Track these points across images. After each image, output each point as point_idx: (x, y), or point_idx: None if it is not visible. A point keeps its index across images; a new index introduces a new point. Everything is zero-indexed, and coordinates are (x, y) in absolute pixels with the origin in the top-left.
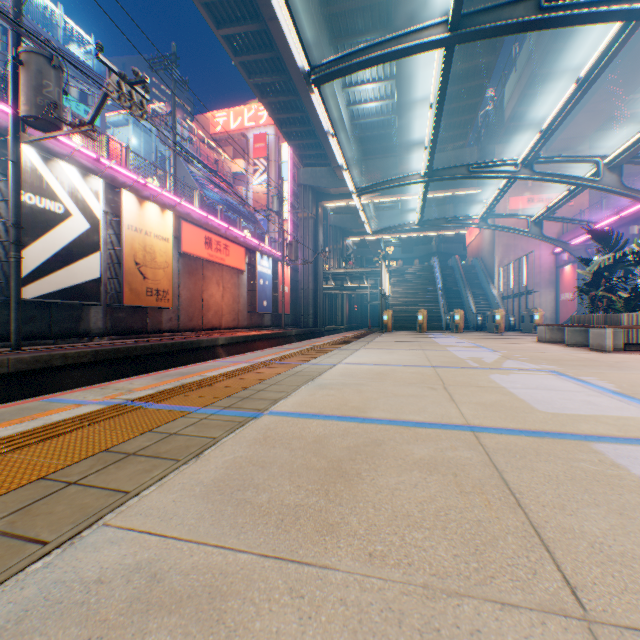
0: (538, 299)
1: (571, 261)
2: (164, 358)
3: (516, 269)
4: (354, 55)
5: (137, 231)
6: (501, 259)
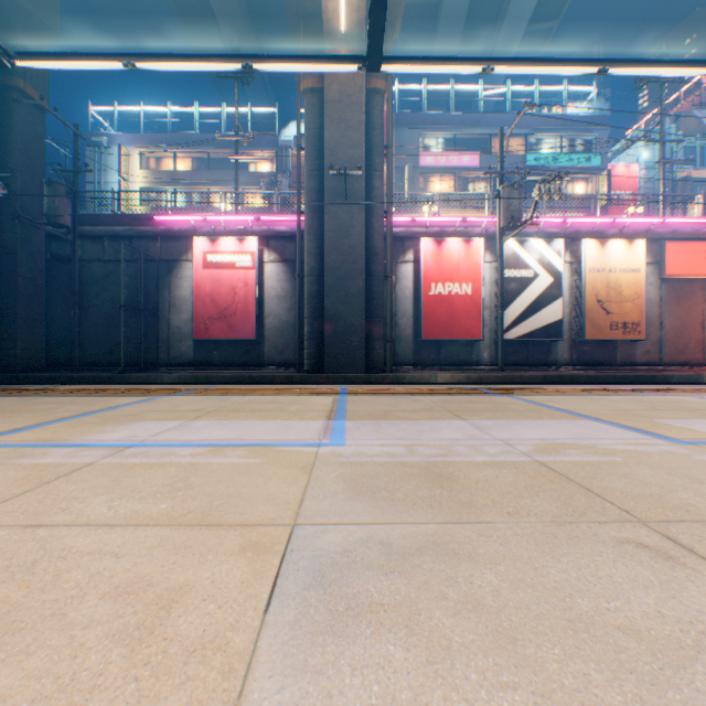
0: None
1: None
2: None
3: None
4: None
5: (596, 272)
6: None
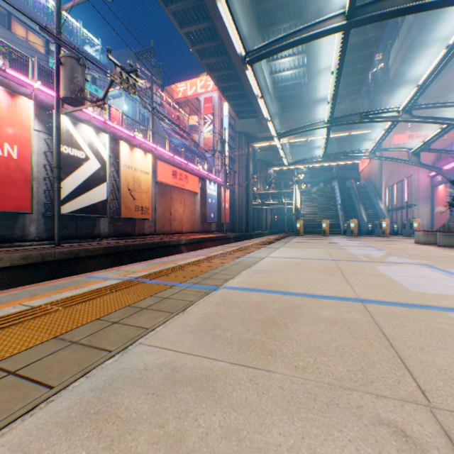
0: (416, 211)
1: (444, 182)
2: (147, 252)
3: (399, 189)
4: (276, 42)
5: (129, 168)
6: (387, 181)
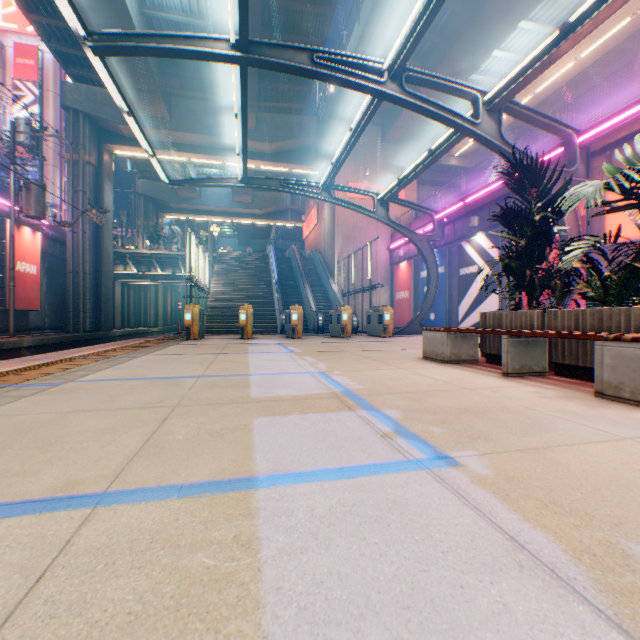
0: (376, 298)
1: (407, 258)
2: None
3: (356, 264)
4: None
5: None
6: (342, 251)
